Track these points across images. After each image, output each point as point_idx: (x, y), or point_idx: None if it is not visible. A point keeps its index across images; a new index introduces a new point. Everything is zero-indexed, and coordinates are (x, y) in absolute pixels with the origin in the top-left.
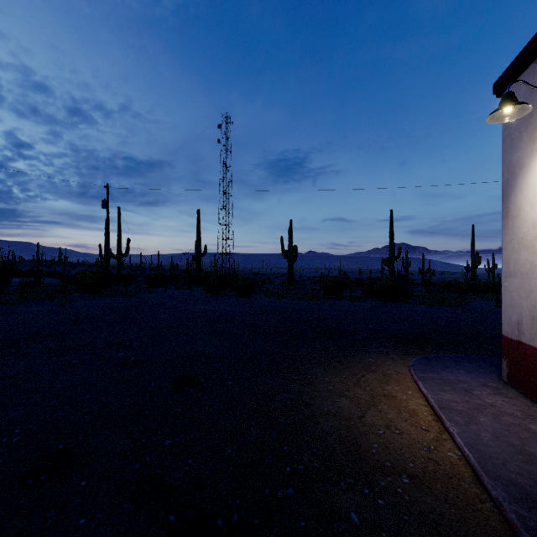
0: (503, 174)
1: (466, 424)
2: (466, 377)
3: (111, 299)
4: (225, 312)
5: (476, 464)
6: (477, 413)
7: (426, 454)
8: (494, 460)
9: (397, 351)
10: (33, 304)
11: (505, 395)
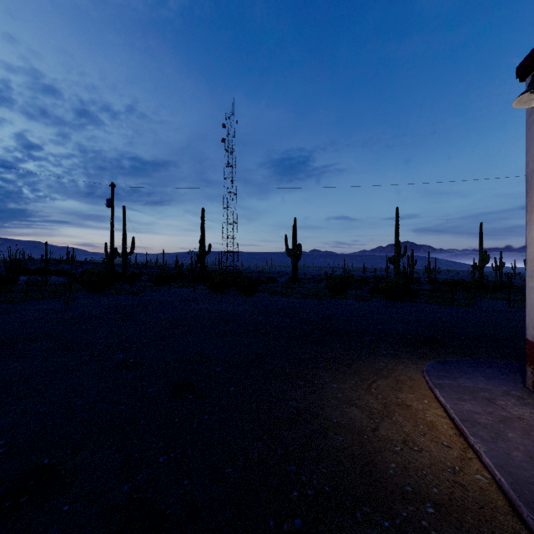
0: (528, 165)
1: (494, 441)
2: (486, 384)
3: (115, 298)
4: (228, 311)
5: (510, 491)
6: (504, 427)
7: (451, 476)
8: (531, 486)
9: (408, 354)
10: (37, 302)
11: (532, 406)
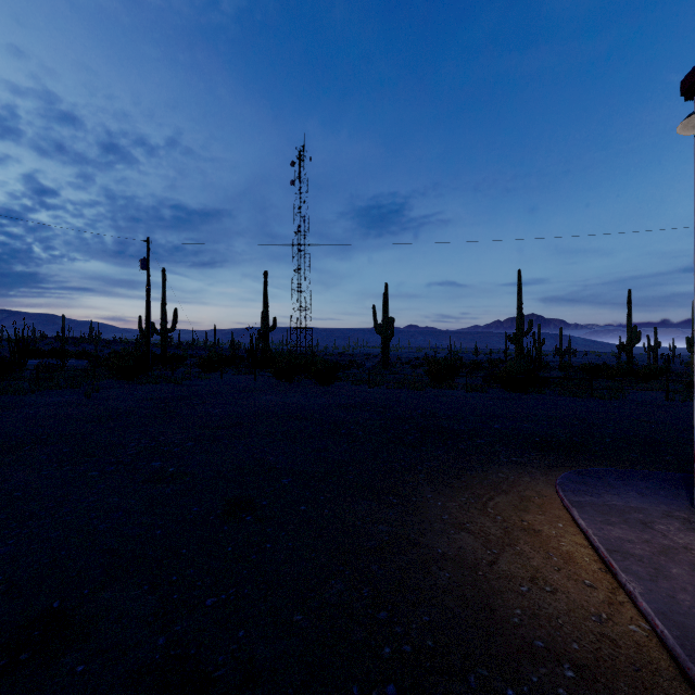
0: None
1: (653, 579)
2: (640, 502)
3: (151, 388)
4: (299, 405)
5: (677, 648)
6: (666, 560)
7: (596, 627)
8: None
9: (536, 462)
10: (50, 393)
11: None
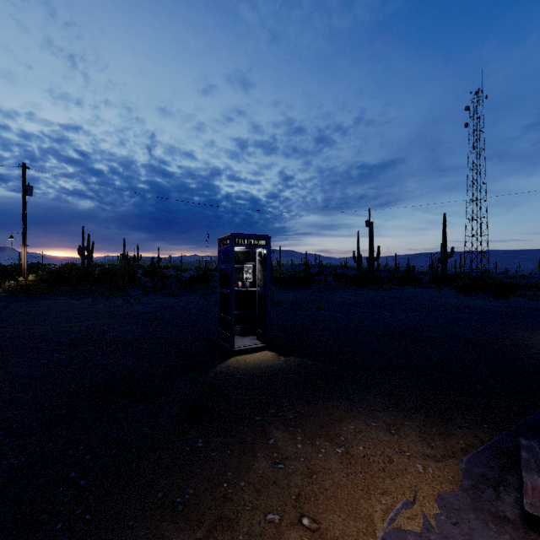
0: None
1: None
2: None
3: (378, 292)
4: (477, 305)
5: None
6: None
7: None
8: None
9: None
10: (337, 291)
11: None
